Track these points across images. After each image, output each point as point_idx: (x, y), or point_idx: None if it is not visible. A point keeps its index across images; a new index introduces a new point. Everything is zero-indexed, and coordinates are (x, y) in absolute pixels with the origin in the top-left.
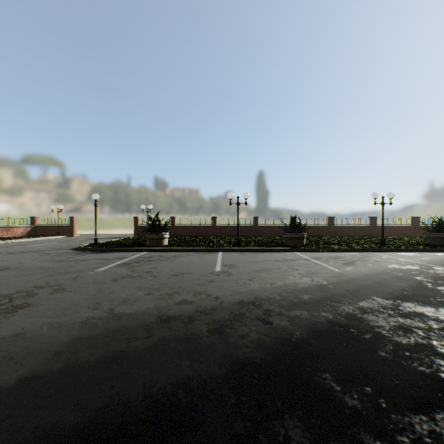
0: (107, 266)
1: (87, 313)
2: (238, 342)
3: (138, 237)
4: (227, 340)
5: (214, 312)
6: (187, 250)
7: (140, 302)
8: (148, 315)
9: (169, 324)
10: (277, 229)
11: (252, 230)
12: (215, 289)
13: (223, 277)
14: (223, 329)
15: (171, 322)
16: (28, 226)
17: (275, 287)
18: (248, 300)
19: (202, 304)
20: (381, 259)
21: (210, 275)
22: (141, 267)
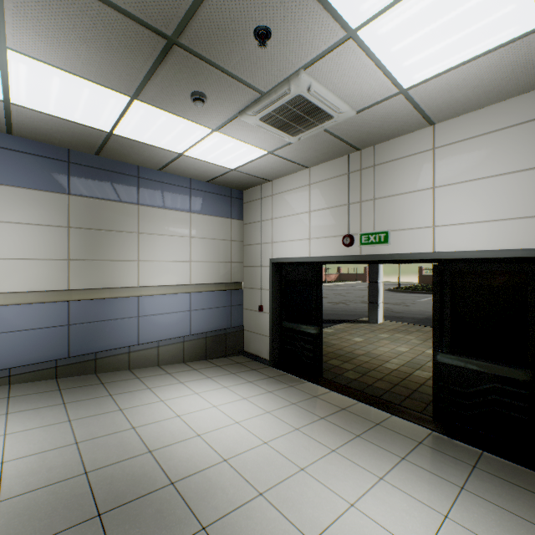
0: (424, 299)
1: None
2: None
3: (424, 285)
4: None
5: None
6: None
7: None
8: None
9: None
10: None
11: None
12: None
13: None
14: None
15: None
16: (336, 273)
17: None
18: None
19: None
20: None
21: None
22: None
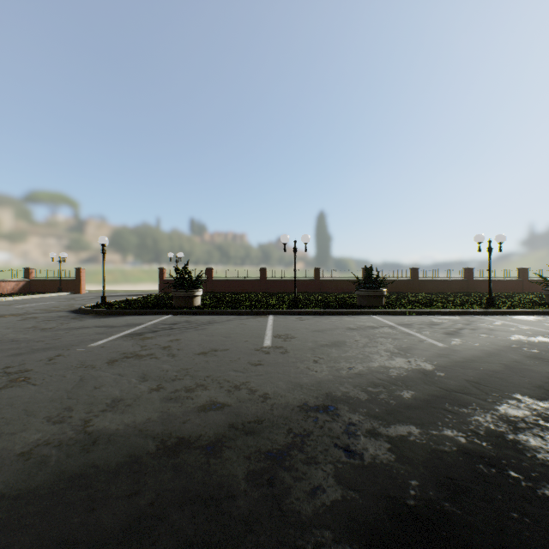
0: (109, 338)
1: (40, 433)
2: (305, 510)
3: (163, 294)
4: (282, 506)
5: (260, 429)
6: (226, 313)
7: (138, 406)
8: (145, 436)
9: (178, 459)
10: (345, 283)
11: (313, 285)
12: (262, 379)
13: (274, 356)
14: (275, 473)
15: (181, 453)
16: (20, 280)
17: (356, 375)
18: (316, 402)
19: (240, 411)
20: (496, 327)
21: (256, 354)
22: (156, 339)
